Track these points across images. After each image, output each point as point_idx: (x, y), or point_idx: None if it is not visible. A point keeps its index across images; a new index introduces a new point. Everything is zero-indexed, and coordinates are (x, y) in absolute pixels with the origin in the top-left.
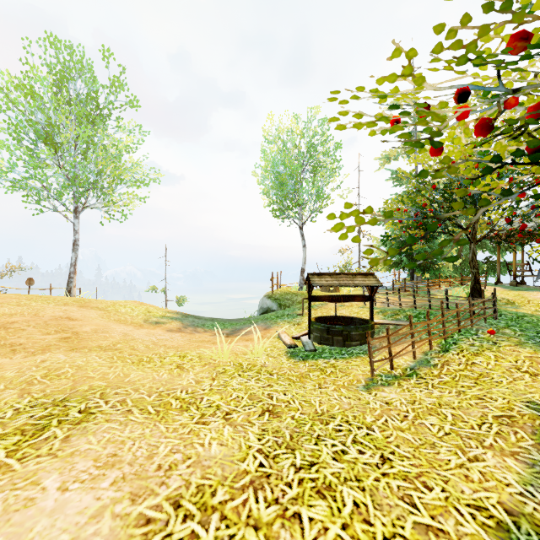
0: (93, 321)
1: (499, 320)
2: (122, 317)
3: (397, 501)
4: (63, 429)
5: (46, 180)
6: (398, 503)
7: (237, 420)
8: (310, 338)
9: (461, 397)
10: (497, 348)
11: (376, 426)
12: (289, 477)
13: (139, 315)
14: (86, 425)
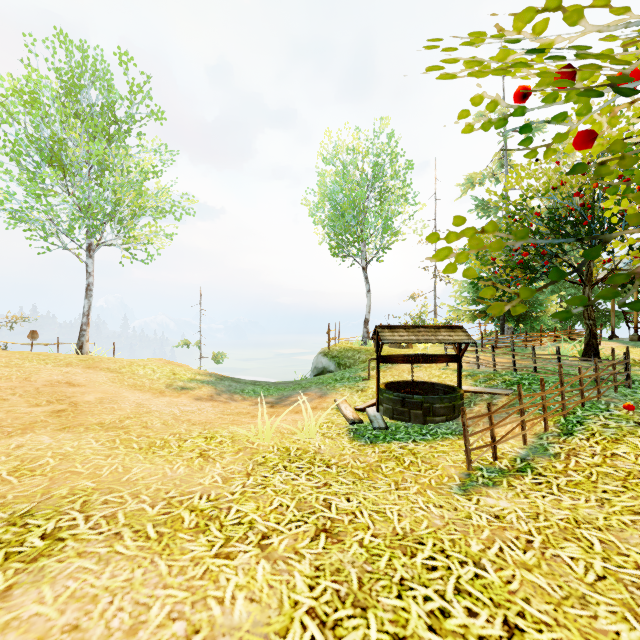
0: (100, 386)
1: (633, 388)
2: (139, 381)
3: None
4: (8, 571)
5: (52, 211)
6: None
7: (278, 549)
8: (378, 411)
9: (606, 510)
10: None
11: (488, 560)
12: None
13: (161, 378)
14: (45, 564)
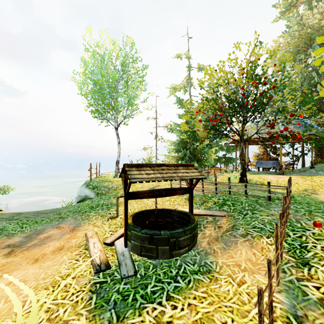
0: None
1: (292, 204)
2: None
3: None
4: None
5: None
6: None
7: None
8: (126, 246)
9: None
10: None
11: None
12: None
13: None
14: None
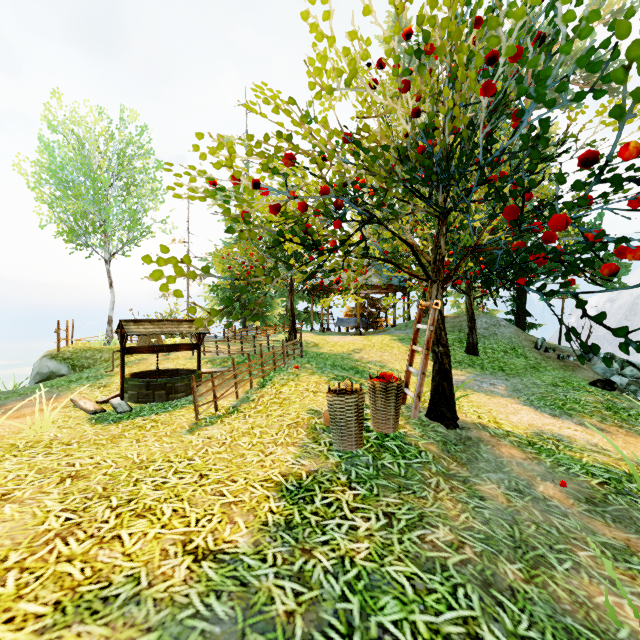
0: None
1: (304, 358)
2: None
3: (210, 497)
4: None
5: None
6: (211, 498)
7: (23, 496)
8: (123, 399)
9: (269, 419)
10: (298, 379)
11: (198, 456)
12: (105, 516)
13: None
14: None
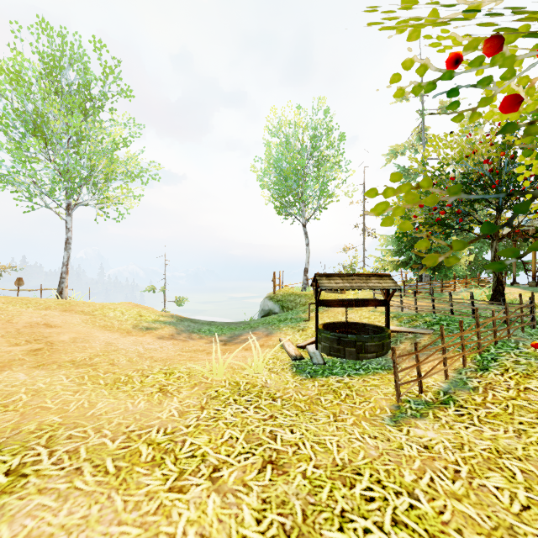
0: (74, 327)
1: (537, 329)
2: (109, 323)
3: None
4: None
5: (35, 175)
6: None
7: (228, 482)
8: (317, 348)
9: (523, 440)
10: None
11: (421, 490)
12: None
13: (129, 319)
14: (5, 501)
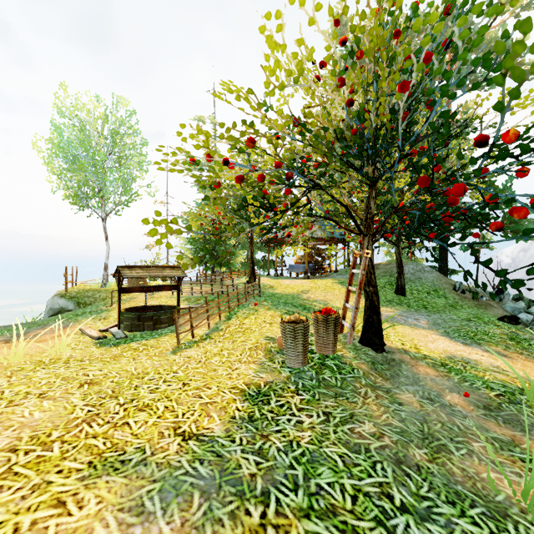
0: None
1: (262, 297)
2: None
3: (192, 399)
4: None
5: None
6: (192, 399)
7: (55, 395)
8: (120, 328)
9: (234, 344)
10: (257, 313)
11: (180, 370)
12: (116, 410)
13: None
14: None
